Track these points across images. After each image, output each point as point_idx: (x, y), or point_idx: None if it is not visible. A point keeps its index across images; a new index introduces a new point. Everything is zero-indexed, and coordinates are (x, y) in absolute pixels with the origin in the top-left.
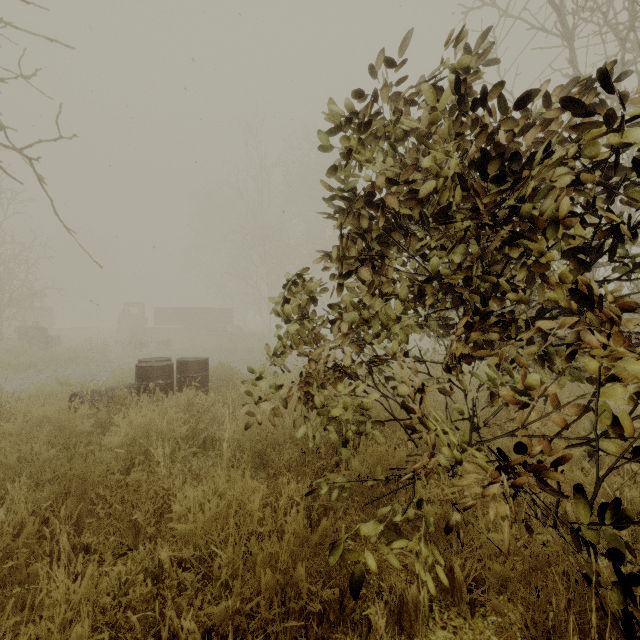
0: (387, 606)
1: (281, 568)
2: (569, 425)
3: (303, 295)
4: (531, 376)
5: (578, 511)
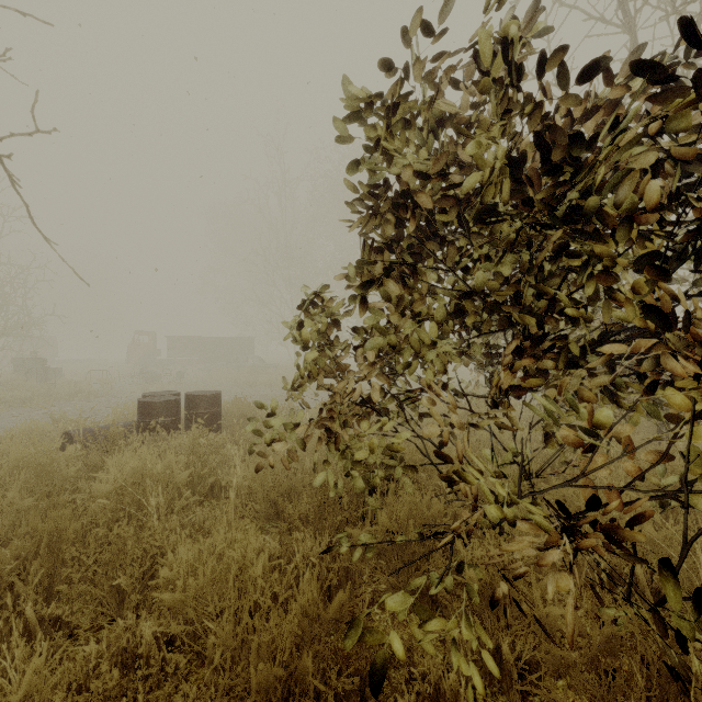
0: (419, 698)
1: (281, 659)
2: (644, 473)
3: (323, 317)
4: (601, 412)
5: (669, 590)
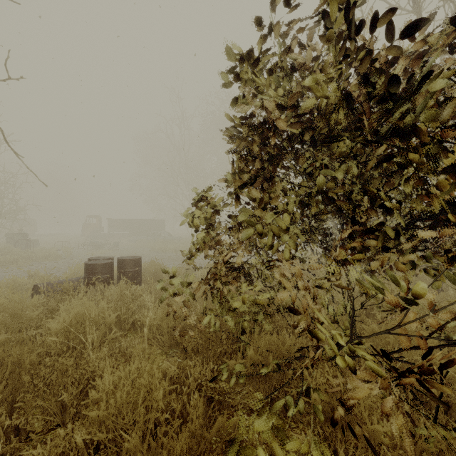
0: None
1: None
2: (445, 325)
3: (209, 208)
4: (420, 284)
5: None
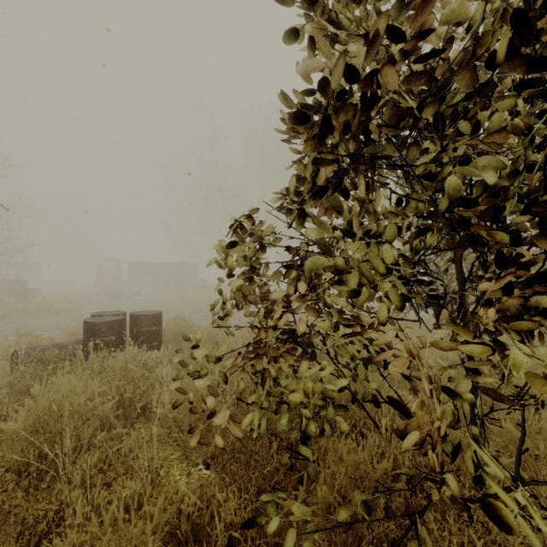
0: None
1: None
2: None
3: (250, 242)
4: None
5: None
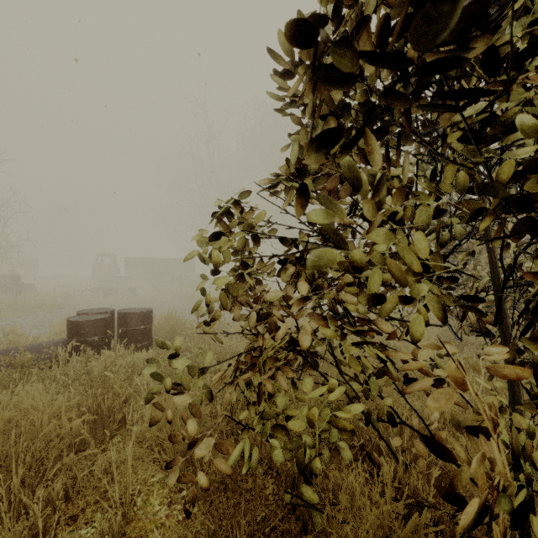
0: None
1: None
2: None
3: (241, 232)
4: None
5: None
